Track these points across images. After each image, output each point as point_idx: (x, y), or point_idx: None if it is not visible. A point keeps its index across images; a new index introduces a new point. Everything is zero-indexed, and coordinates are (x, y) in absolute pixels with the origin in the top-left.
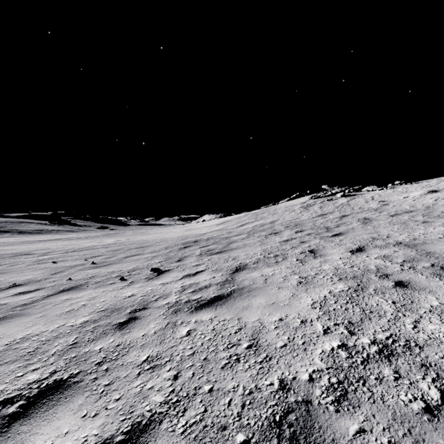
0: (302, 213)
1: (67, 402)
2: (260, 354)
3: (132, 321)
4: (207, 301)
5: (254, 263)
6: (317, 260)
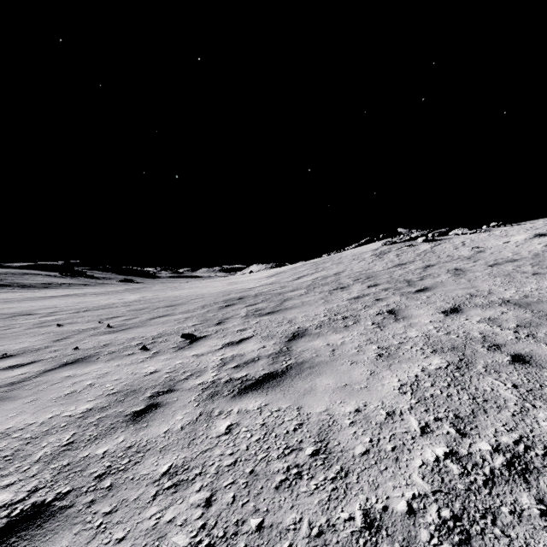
0: (374, 262)
1: (46, 543)
2: (331, 465)
3: (153, 410)
4: (255, 381)
5: (316, 327)
6: (400, 324)
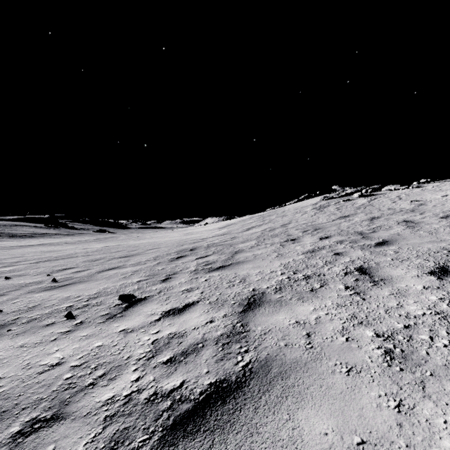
0: (317, 215)
1: None
2: None
3: None
4: (193, 405)
5: (275, 290)
6: (383, 290)
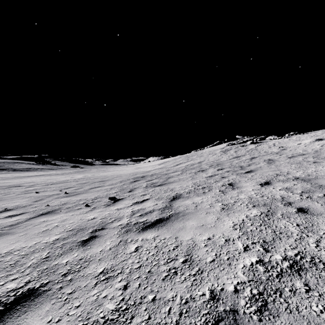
0: (221, 155)
1: (36, 309)
2: (193, 267)
3: (93, 239)
4: (151, 223)
5: (187, 193)
6: (235, 191)
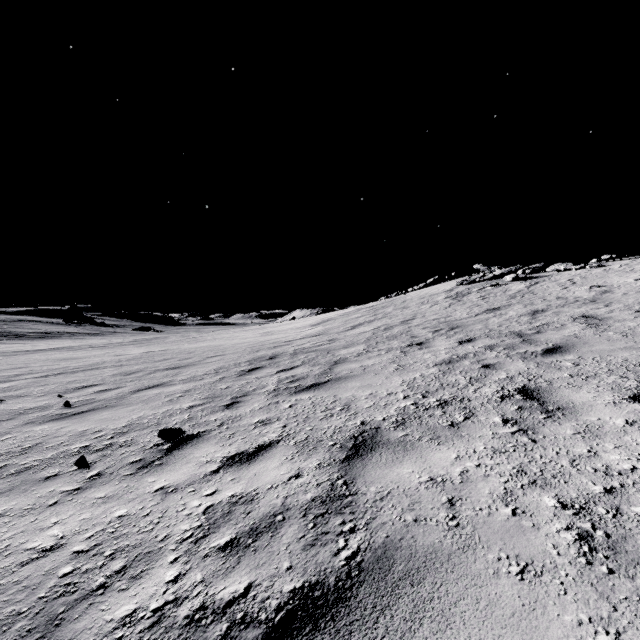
0: (452, 307)
1: None
2: None
3: None
4: (264, 631)
5: (396, 424)
6: (564, 426)
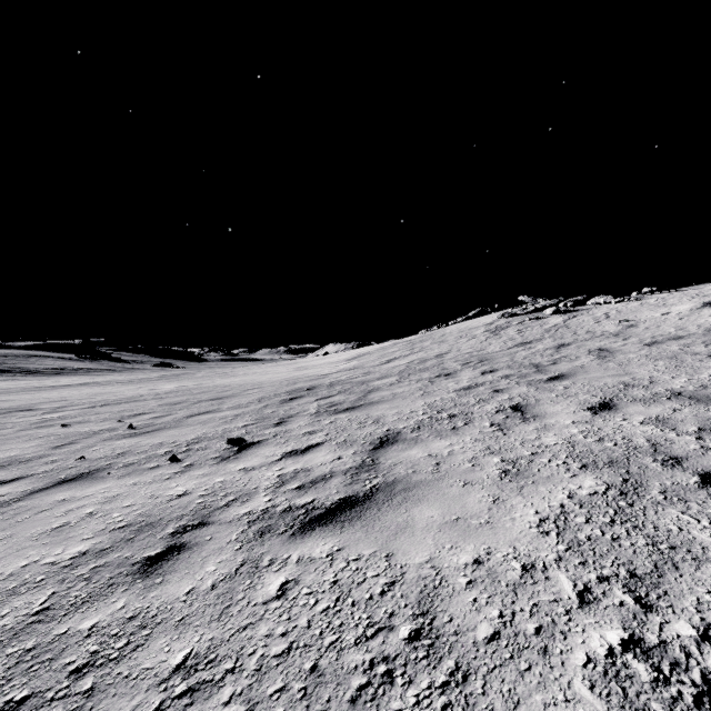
0: (488, 340)
1: None
2: (441, 659)
3: (174, 555)
4: (325, 510)
5: (413, 430)
6: (530, 426)
